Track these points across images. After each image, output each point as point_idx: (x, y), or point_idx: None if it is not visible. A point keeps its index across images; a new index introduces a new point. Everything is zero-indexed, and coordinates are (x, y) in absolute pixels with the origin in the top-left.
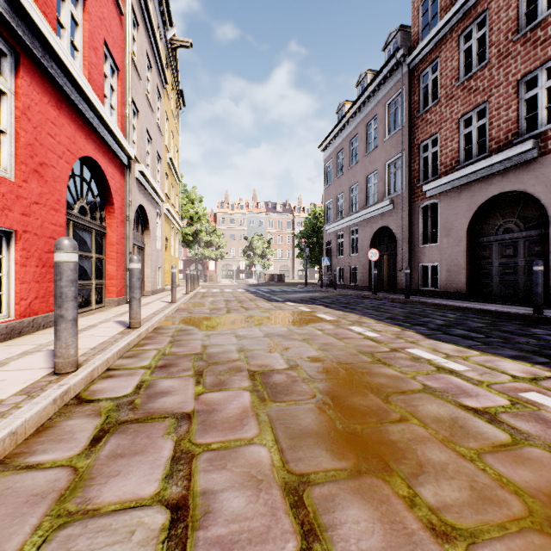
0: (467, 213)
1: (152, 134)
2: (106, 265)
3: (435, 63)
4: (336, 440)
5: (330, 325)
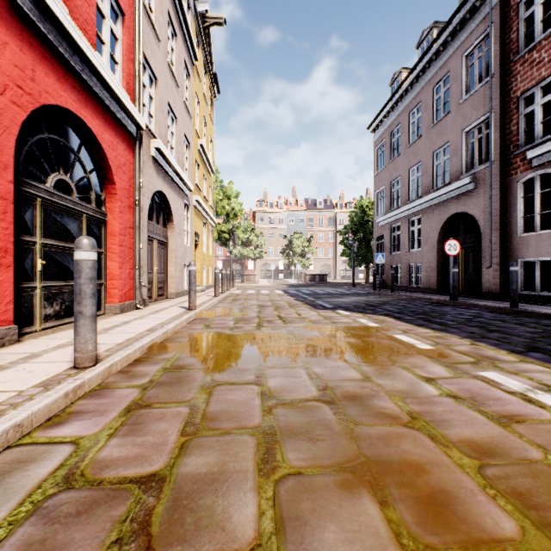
0: None
1: (177, 112)
2: (106, 261)
3: None
4: None
5: (435, 363)
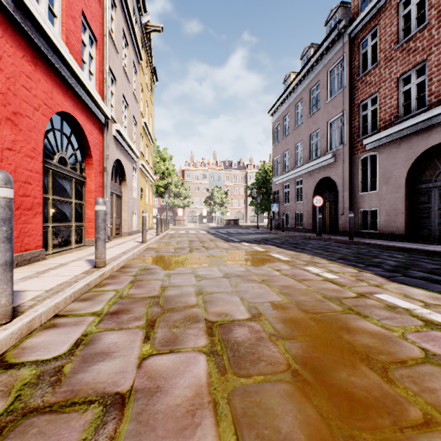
0: (406, 162)
1: (129, 101)
2: (85, 210)
3: (374, 30)
4: None
5: (285, 265)
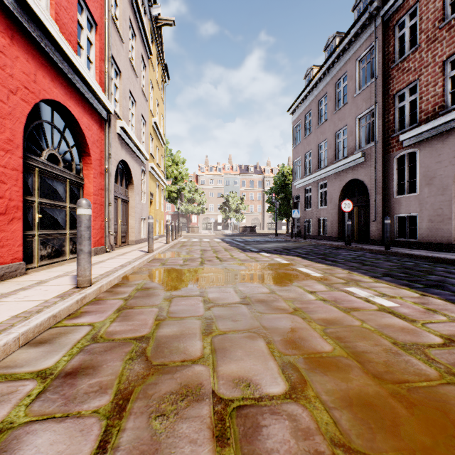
0: (454, 159)
1: (136, 97)
2: None
3: (413, 9)
4: None
5: (319, 283)
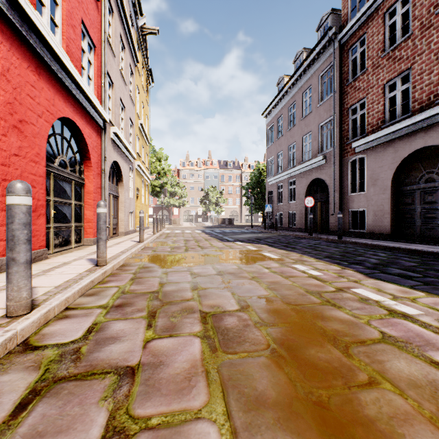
0: (391, 165)
1: (125, 103)
2: (84, 210)
3: (362, 38)
4: (300, 415)
5: (275, 263)
